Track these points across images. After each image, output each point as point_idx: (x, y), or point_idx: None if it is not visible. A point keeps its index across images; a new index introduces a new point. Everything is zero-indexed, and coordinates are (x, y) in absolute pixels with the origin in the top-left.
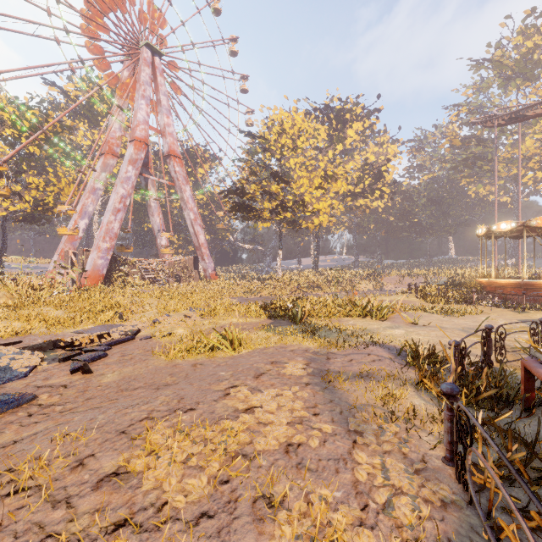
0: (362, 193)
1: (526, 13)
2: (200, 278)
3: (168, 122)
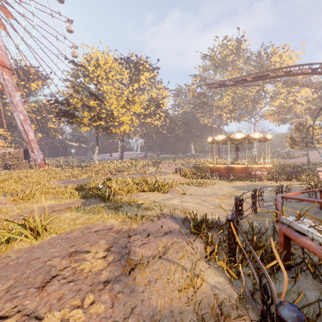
0: (149, 115)
1: (224, 37)
2: (30, 166)
3: None
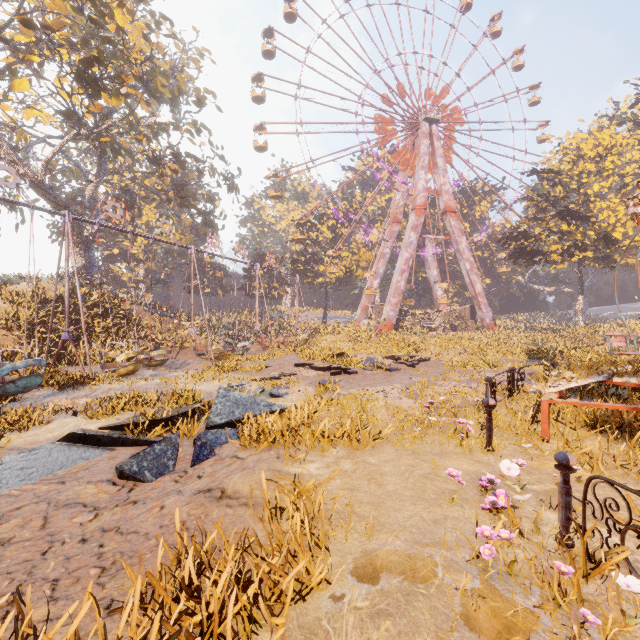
0: None
1: None
2: (477, 328)
3: (444, 181)
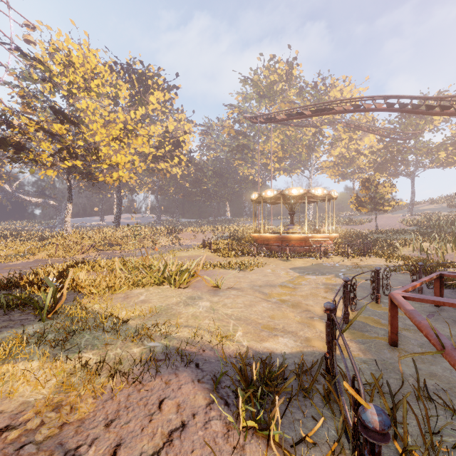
0: (163, 157)
1: (271, 56)
2: None
3: None
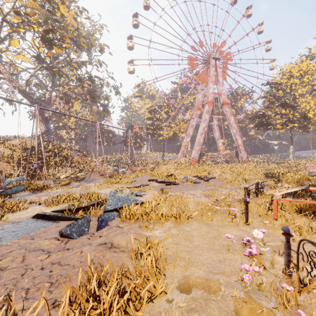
0: None
1: None
2: (239, 162)
3: (222, 88)
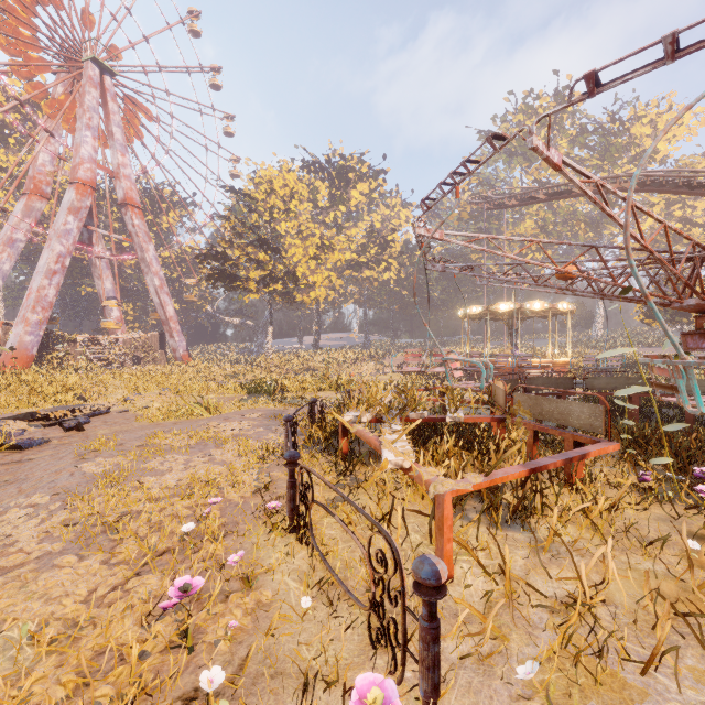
0: (366, 264)
1: (525, 93)
2: (167, 360)
3: (124, 161)
